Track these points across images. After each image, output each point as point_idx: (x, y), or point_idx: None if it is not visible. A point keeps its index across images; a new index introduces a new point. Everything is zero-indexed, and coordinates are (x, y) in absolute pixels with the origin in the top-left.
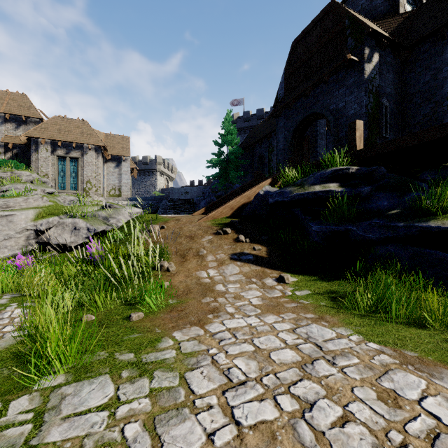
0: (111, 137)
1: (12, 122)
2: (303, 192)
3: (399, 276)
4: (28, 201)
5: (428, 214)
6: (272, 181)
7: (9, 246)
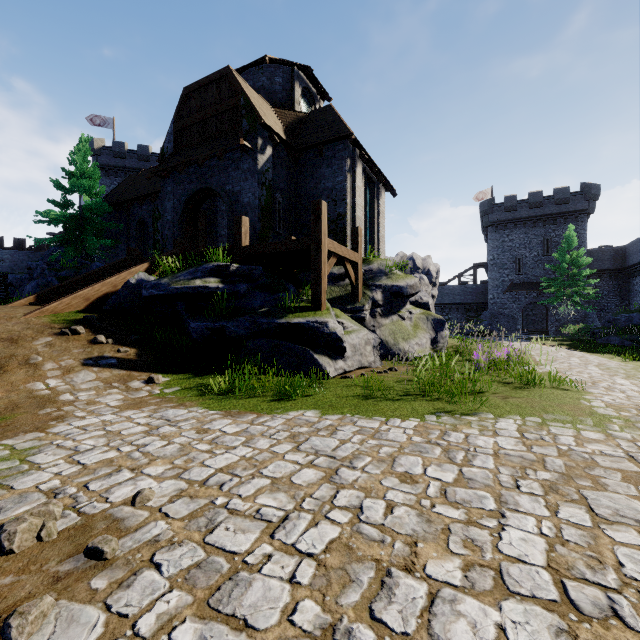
0: None
1: None
2: (182, 285)
3: (263, 365)
4: None
5: (285, 313)
6: (151, 266)
7: None
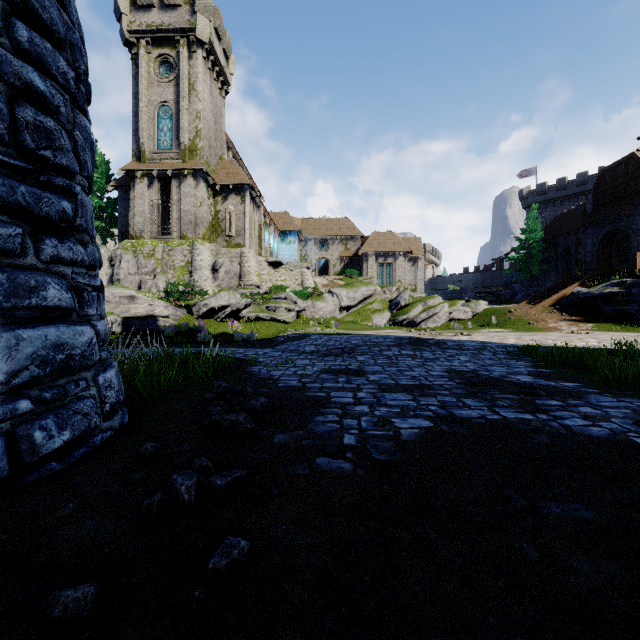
0: (406, 240)
1: (344, 241)
2: (599, 292)
3: None
4: (438, 299)
5: None
6: (581, 283)
7: (443, 318)
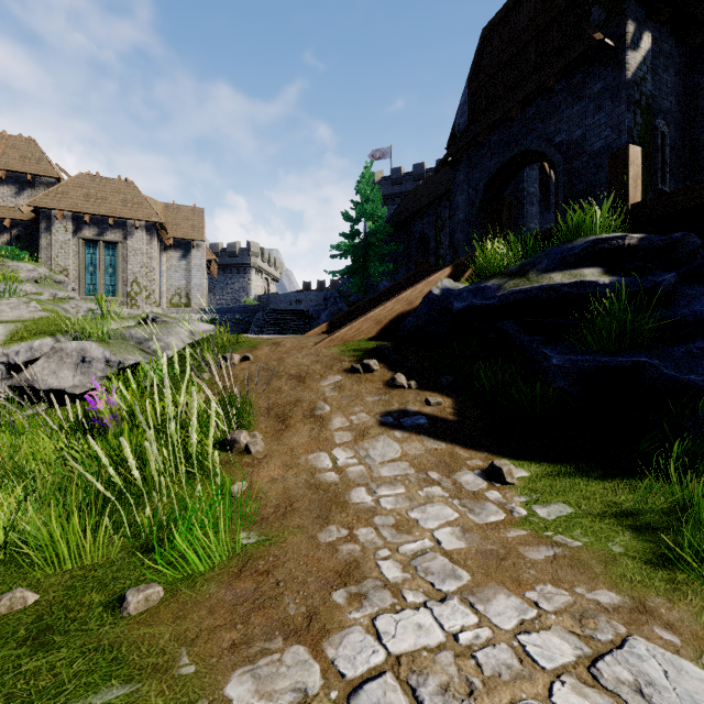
0: (174, 209)
1: (10, 183)
2: (527, 286)
3: None
4: None
5: None
6: (453, 272)
7: None
